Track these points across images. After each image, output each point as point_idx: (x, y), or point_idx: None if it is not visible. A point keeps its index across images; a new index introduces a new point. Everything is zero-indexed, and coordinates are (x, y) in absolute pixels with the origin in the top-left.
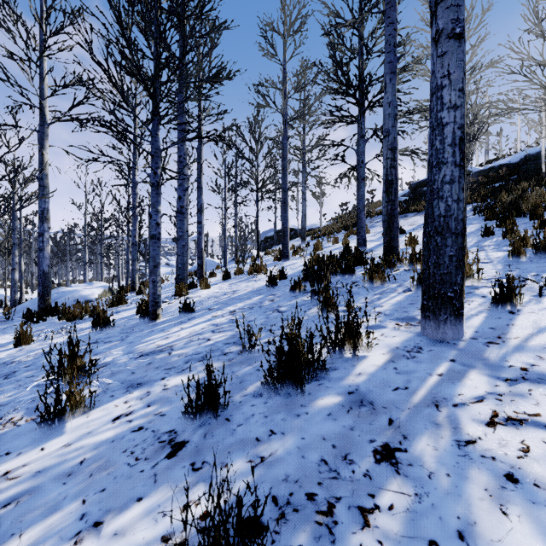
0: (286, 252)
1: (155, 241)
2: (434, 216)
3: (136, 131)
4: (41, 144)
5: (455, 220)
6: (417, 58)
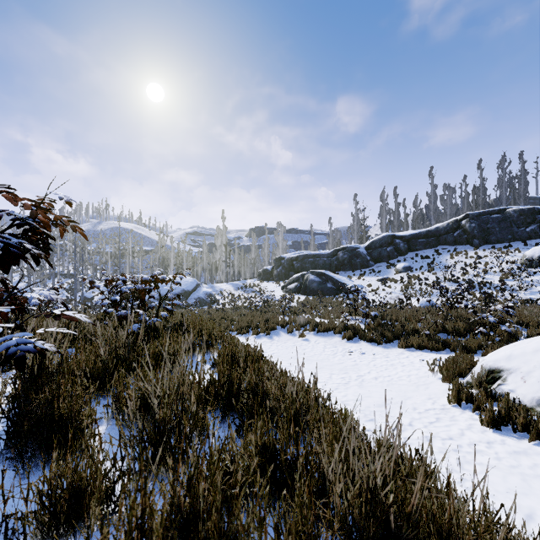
0: None
1: None
2: None
3: None
4: None
5: None
6: None
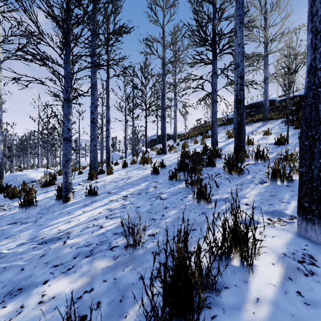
0: (164, 149)
1: (67, 142)
2: (320, 119)
3: None
4: None
5: None
6: (254, 18)
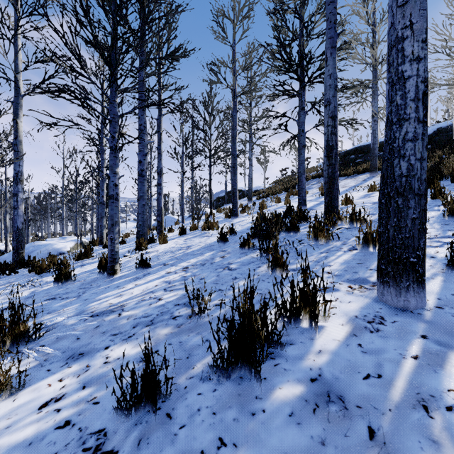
0: (235, 211)
1: (113, 200)
2: (395, 176)
3: (103, 104)
4: (15, 113)
5: (418, 180)
6: (353, 37)
